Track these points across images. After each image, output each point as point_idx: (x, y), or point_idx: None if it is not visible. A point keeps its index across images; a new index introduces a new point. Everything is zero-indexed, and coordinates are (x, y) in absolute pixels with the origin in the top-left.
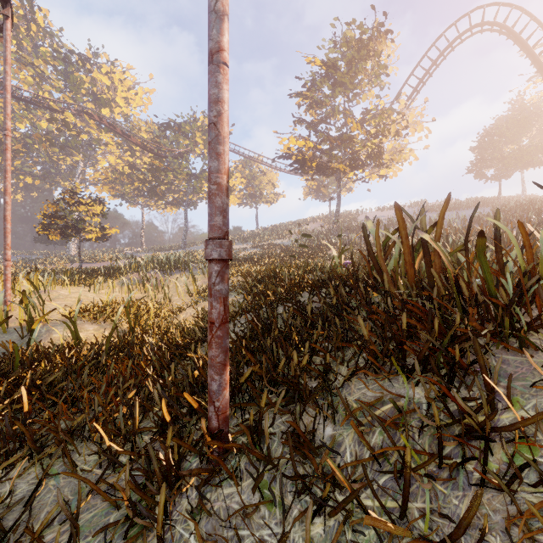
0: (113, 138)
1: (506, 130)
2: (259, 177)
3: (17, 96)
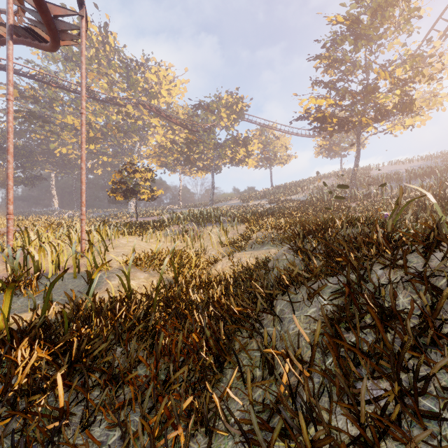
0: (159, 121)
1: None
2: (273, 142)
3: (97, 98)
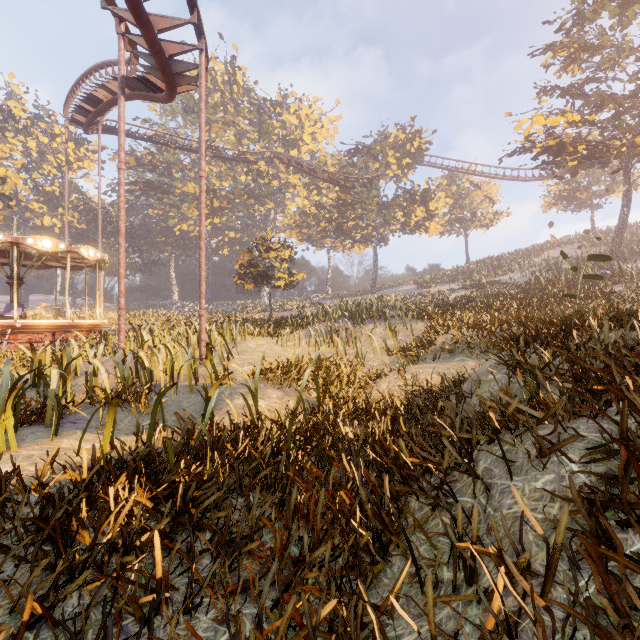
0: (300, 179)
1: None
2: (470, 194)
3: (222, 156)
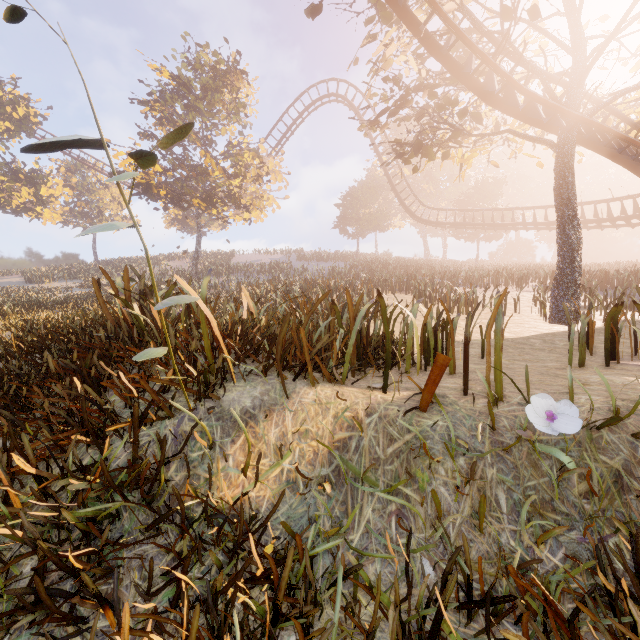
0: None
1: (361, 194)
2: (97, 190)
3: None
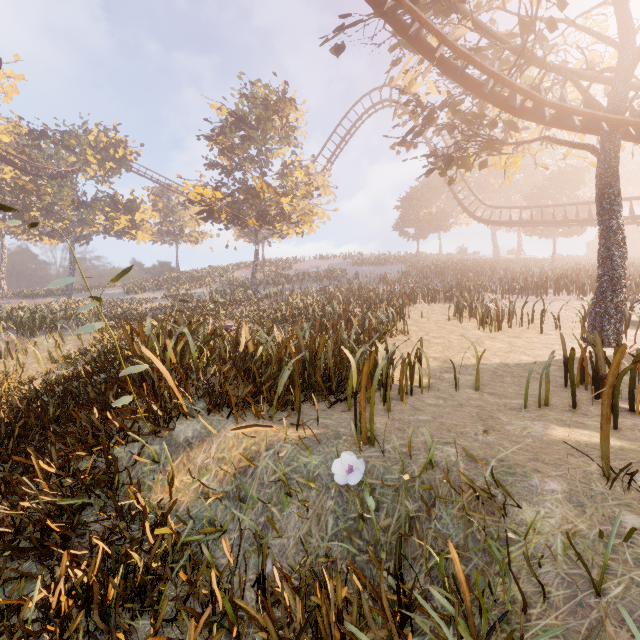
0: None
1: (421, 195)
2: (179, 211)
3: None
